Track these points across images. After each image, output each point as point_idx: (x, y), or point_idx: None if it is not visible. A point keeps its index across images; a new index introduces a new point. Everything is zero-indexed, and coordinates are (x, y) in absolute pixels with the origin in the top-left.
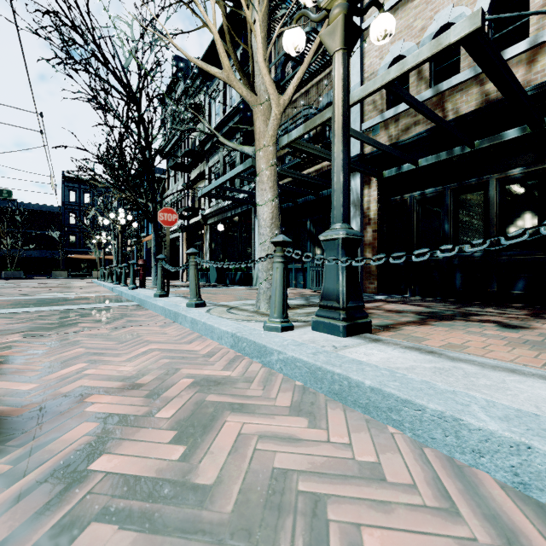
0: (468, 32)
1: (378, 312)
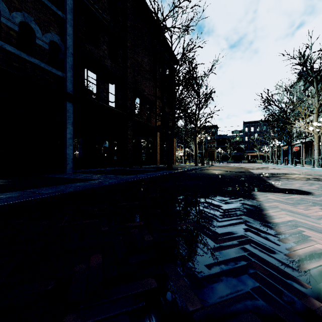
0: None
1: None
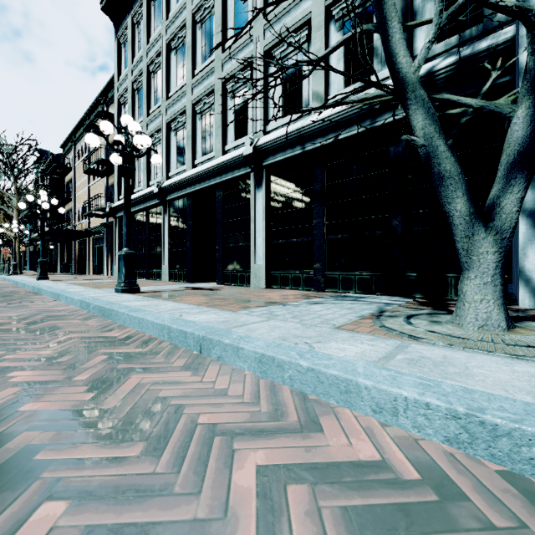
0: (37, 235)
1: None
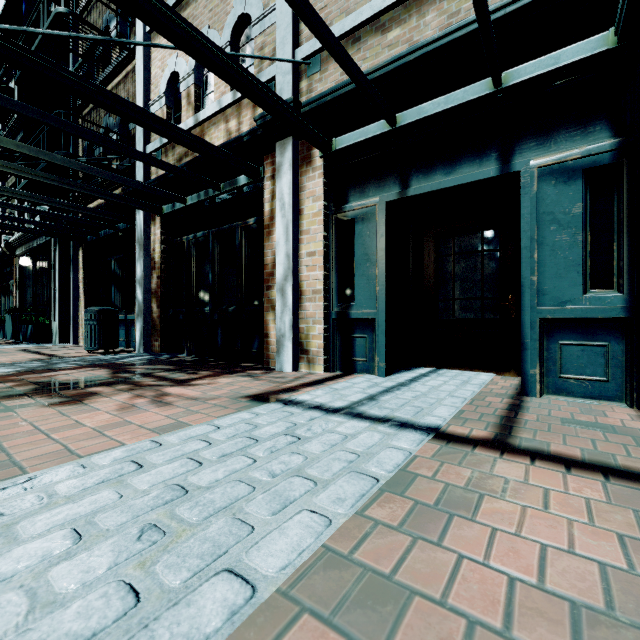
0: None
1: None
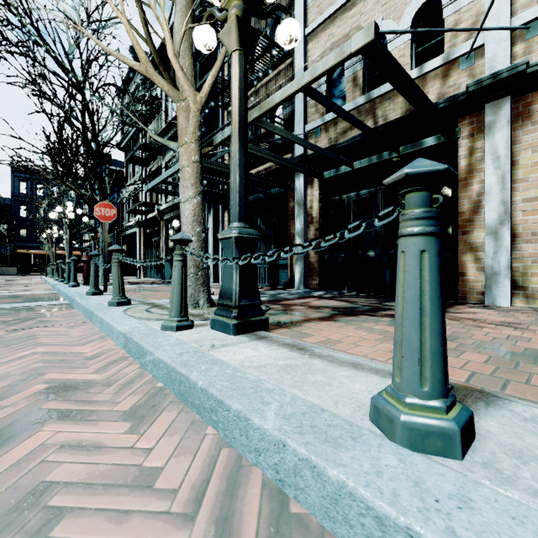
0: (365, 44)
1: (299, 308)
